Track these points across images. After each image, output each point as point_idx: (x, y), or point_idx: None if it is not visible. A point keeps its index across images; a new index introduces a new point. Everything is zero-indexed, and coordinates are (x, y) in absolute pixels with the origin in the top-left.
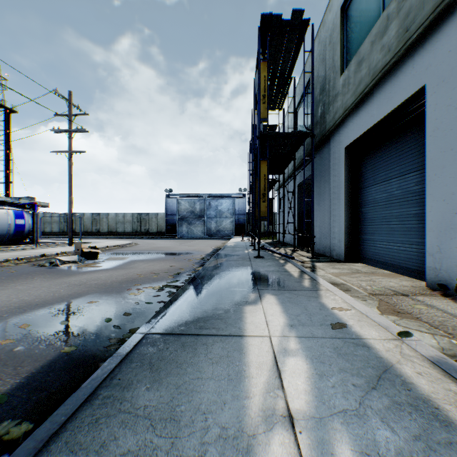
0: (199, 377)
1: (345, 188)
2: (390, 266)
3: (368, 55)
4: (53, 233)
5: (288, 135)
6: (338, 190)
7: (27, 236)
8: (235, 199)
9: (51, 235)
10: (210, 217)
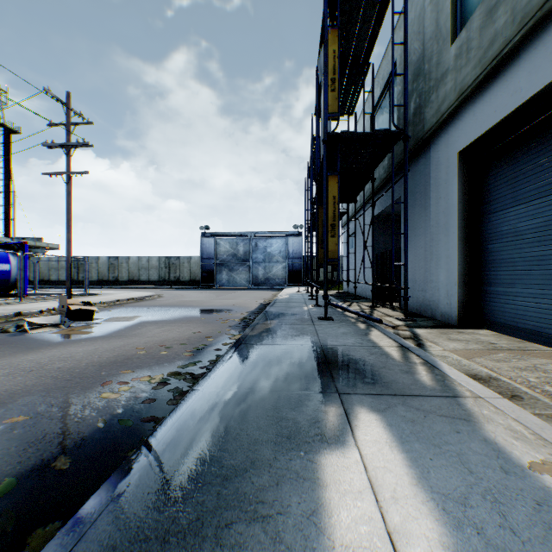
0: None
1: (458, 214)
2: (550, 339)
3: None
4: (61, 281)
5: (369, 137)
6: (444, 218)
7: (14, 286)
8: (289, 239)
9: (58, 284)
10: (257, 261)
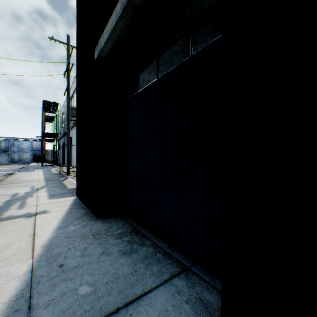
0: (31, 170)
1: None
2: None
3: None
4: None
5: (53, 133)
6: None
7: None
8: (34, 142)
9: None
10: (14, 151)
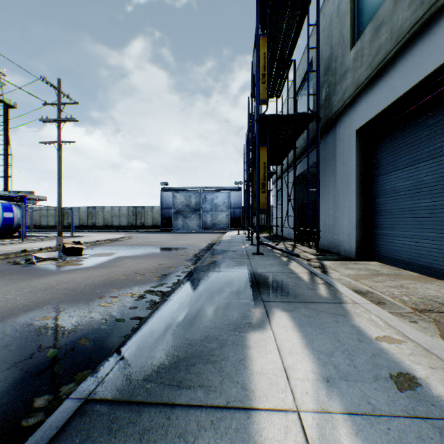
0: None
1: (356, 176)
2: (417, 267)
3: (390, 16)
4: (50, 226)
5: (290, 118)
6: (346, 179)
7: (16, 230)
8: (231, 192)
9: (48, 228)
10: (205, 210)
